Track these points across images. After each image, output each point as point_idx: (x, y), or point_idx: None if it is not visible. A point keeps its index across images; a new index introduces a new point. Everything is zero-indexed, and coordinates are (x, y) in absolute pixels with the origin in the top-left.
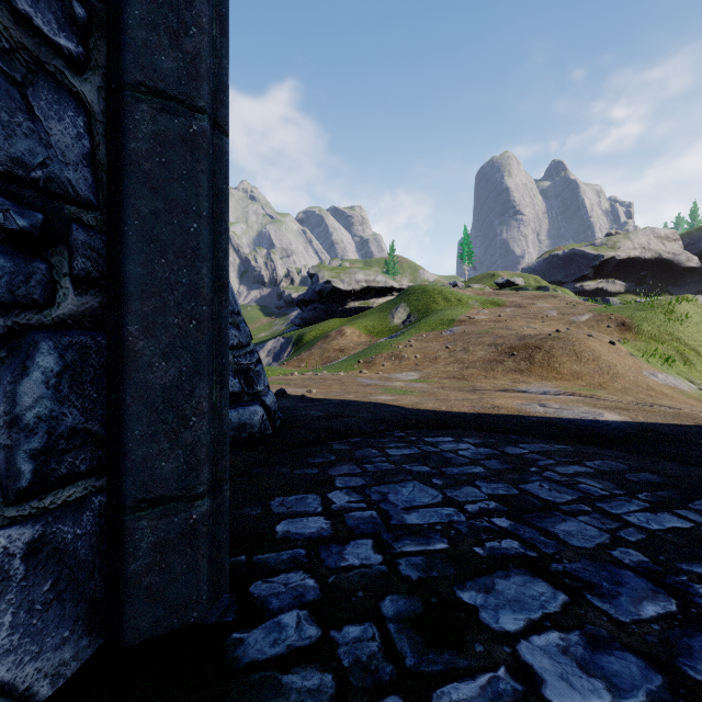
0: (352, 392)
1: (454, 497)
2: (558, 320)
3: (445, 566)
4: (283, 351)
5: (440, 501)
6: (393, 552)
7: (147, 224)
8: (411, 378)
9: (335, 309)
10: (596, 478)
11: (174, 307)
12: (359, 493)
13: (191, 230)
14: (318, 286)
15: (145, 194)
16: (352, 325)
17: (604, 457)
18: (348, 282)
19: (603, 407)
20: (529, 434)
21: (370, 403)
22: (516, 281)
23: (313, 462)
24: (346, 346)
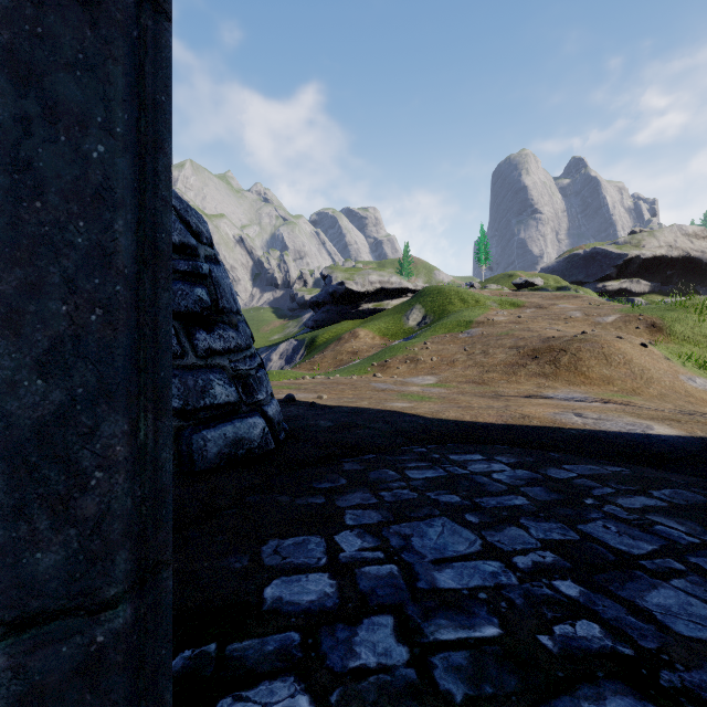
0: (366, 397)
1: (497, 543)
2: (583, 321)
3: (502, 673)
4: (296, 354)
5: (479, 550)
6: (423, 641)
7: (6, 138)
8: (428, 383)
9: (348, 311)
10: (673, 516)
11: (61, 285)
12: (374, 534)
13: (93, 156)
14: (331, 288)
15: (1, 85)
16: (366, 327)
17: (673, 485)
18: (361, 283)
19: (649, 418)
20: (570, 451)
21: (385, 411)
22: (535, 281)
23: (319, 487)
24: (359, 348)
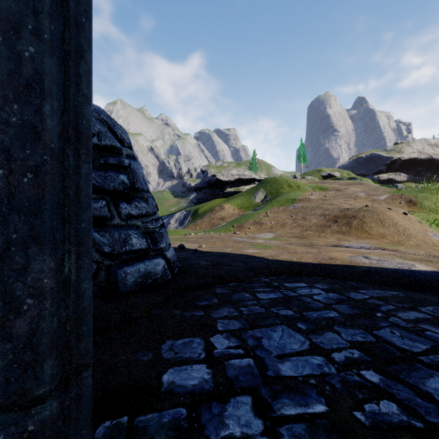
0: (229, 246)
1: (320, 344)
2: (365, 199)
3: None
4: (185, 219)
5: (308, 348)
6: (273, 415)
7: None
8: (268, 237)
9: (218, 193)
10: (437, 325)
11: None
12: (236, 337)
13: (25, 55)
14: (207, 178)
15: None
16: (229, 202)
17: (434, 304)
18: (226, 175)
19: (412, 259)
20: (363, 281)
21: (242, 255)
22: (334, 174)
23: (199, 304)
24: (225, 216)
